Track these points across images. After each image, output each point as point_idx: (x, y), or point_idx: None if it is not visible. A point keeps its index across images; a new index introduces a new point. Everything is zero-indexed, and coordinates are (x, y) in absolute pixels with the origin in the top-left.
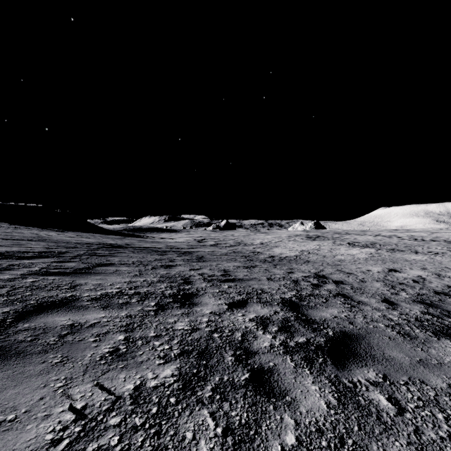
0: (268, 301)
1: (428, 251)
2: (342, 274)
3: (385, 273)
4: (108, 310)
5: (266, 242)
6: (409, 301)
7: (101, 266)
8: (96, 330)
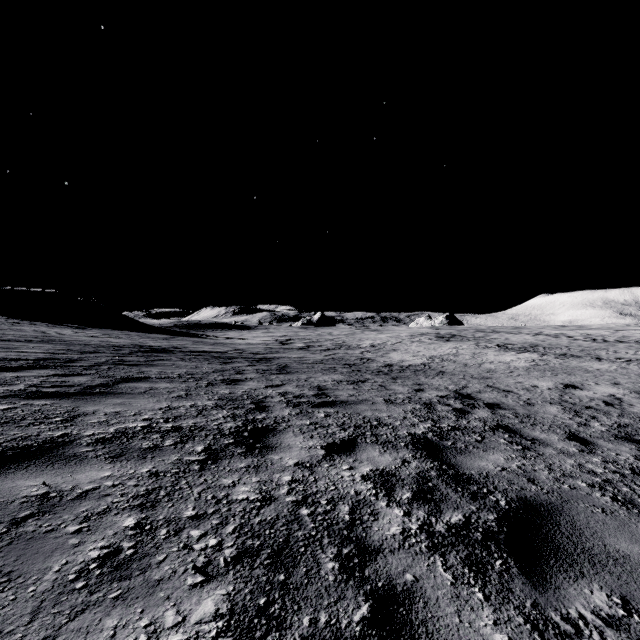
0: (389, 441)
1: (616, 358)
2: (497, 392)
3: (559, 390)
4: (120, 462)
5: (379, 343)
6: (608, 437)
7: (127, 382)
8: (88, 505)
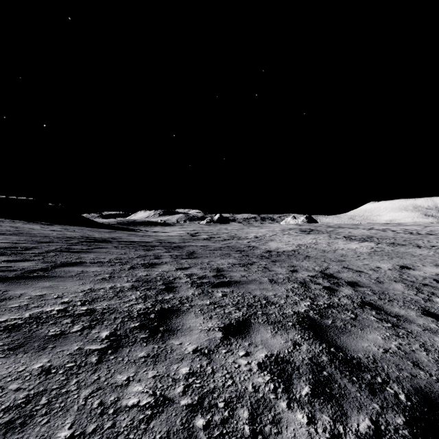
0: (278, 321)
1: (430, 246)
2: (352, 272)
3: (397, 270)
4: (15, 356)
5: (260, 235)
6: None
7: (64, 266)
8: None
